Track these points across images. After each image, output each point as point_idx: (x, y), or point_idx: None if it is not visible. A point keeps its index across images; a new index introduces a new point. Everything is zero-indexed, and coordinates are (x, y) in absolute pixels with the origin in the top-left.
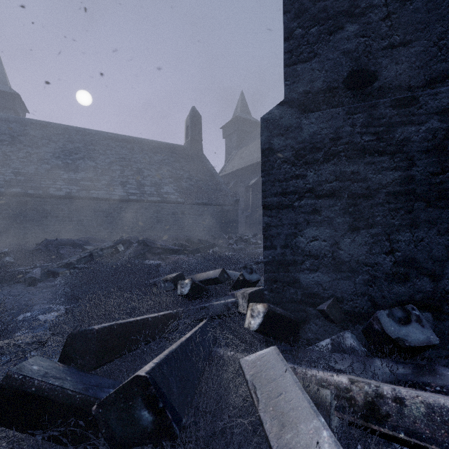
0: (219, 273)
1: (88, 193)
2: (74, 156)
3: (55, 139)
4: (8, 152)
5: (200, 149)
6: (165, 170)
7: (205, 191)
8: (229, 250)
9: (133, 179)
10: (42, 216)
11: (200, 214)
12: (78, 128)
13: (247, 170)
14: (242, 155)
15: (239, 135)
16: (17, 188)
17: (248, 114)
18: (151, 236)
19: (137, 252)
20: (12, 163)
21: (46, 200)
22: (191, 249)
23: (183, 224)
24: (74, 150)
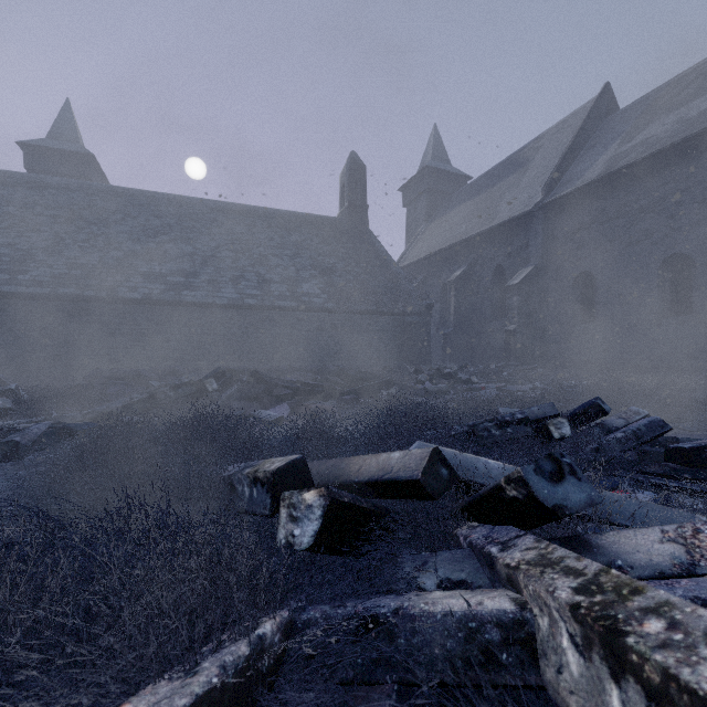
0: (425, 466)
1: (178, 295)
2: (160, 238)
3: (134, 213)
4: (63, 234)
5: (365, 223)
6: (306, 256)
7: (372, 290)
8: (418, 392)
9: (252, 273)
10: (107, 333)
11: (365, 330)
12: (171, 195)
13: (445, 256)
14: (436, 231)
15: (430, 199)
16: (69, 288)
17: (446, 162)
18: (277, 367)
19: (243, 393)
20: (66, 250)
21: (113, 307)
22: (347, 390)
23: (335, 347)
24: (161, 228)
